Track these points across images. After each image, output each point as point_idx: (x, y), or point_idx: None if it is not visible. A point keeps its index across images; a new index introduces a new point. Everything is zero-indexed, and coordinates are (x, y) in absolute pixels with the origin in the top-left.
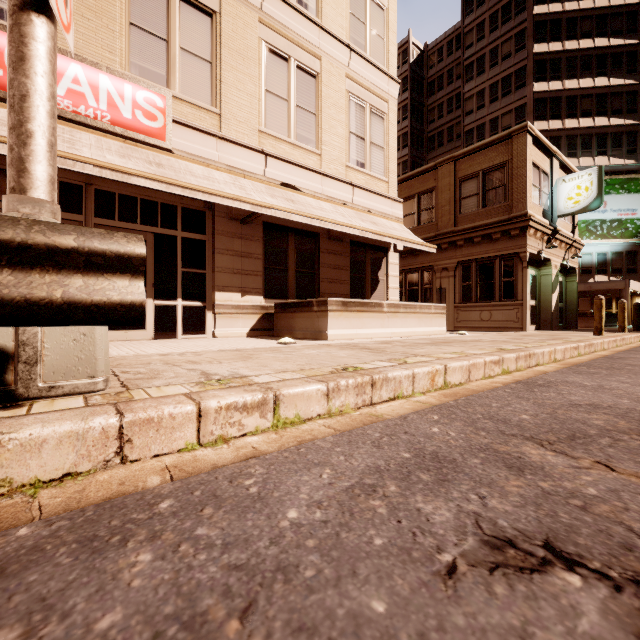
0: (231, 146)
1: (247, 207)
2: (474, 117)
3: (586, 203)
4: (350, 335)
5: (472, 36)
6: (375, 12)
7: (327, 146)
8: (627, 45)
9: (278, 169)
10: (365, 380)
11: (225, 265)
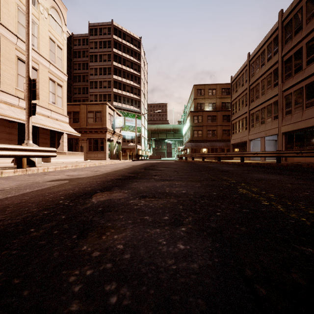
0: (5, 94)
1: (22, 121)
2: (93, 77)
3: (122, 126)
4: (57, 161)
5: (93, 45)
6: (59, 50)
7: (41, 95)
8: (138, 75)
9: (24, 103)
10: (76, 165)
11: (2, 137)
